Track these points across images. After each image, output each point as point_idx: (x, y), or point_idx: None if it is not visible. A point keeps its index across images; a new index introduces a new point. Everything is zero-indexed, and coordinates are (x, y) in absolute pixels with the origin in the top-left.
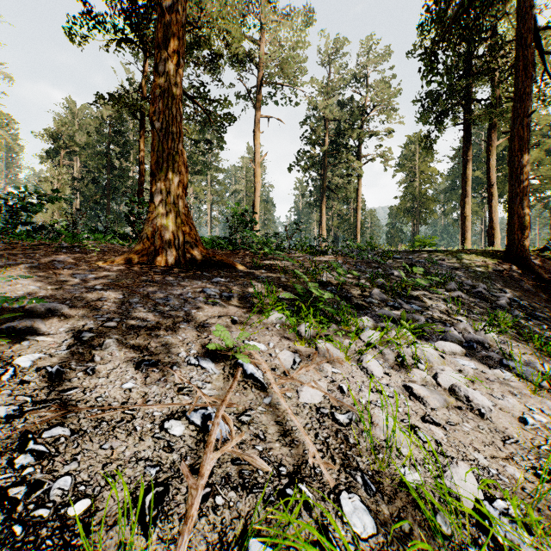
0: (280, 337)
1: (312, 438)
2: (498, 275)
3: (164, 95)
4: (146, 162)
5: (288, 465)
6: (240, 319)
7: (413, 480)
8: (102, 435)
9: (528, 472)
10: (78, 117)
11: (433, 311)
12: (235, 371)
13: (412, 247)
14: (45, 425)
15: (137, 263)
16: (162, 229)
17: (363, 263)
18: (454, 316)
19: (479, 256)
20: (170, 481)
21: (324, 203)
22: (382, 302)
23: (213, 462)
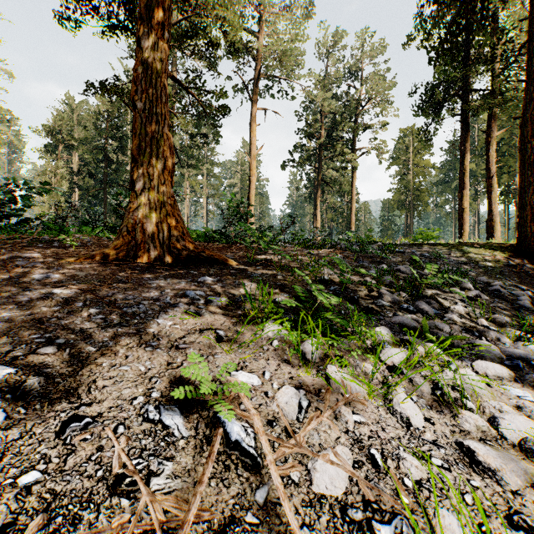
0: (278, 360)
1: None
2: (511, 271)
3: (148, 72)
4: None
5: None
6: (227, 335)
7: None
8: None
9: None
10: (77, 112)
11: (454, 315)
12: (213, 432)
13: (414, 240)
14: None
15: (116, 259)
16: (144, 221)
17: (365, 258)
18: (477, 321)
19: (487, 249)
20: None
21: (318, 196)
22: (394, 305)
23: None
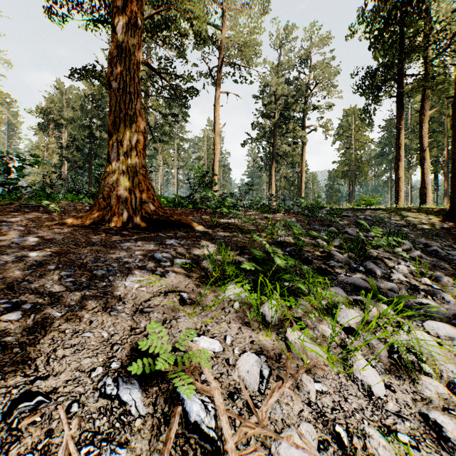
0: (239, 323)
1: None
2: (446, 233)
3: (122, 55)
4: None
5: None
6: (191, 297)
7: None
8: None
9: None
10: (66, 96)
11: (399, 274)
12: (171, 410)
13: (357, 205)
14: None
15: (92, 223)
16: (118, 189)
17: (315, 221)
18: (420, 279)
19: (423, 213)
20: None
21: (273, 167)
22: (345, 265)
23: None
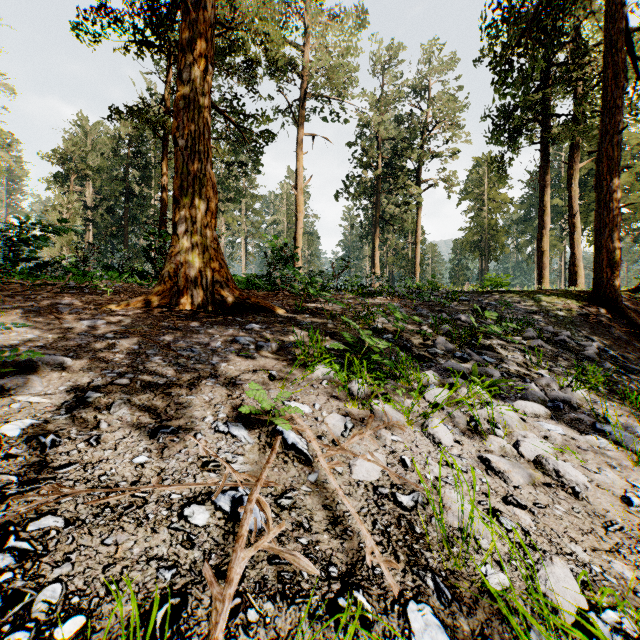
0: (327, 396)
1: (370, 527)
2: (584, 321)
3: (190, 107)
4: (170, 188)
5: (340, 564)
6: (279, 375)
7: (498, 583)
8: (104, 525)
9: (639, 569)
10: (91, 136)
11: (509, 363)
12: (273, 440)
13: (482, 287)
14: (32, 514)
15: (157, 306)
16: (187, 266)
17: (425, 306)
18: (534, 369)
19: (561, 297)
20: (189, 589)
21: (377, 236)
22: (448, 353)
23: (245, 563)
